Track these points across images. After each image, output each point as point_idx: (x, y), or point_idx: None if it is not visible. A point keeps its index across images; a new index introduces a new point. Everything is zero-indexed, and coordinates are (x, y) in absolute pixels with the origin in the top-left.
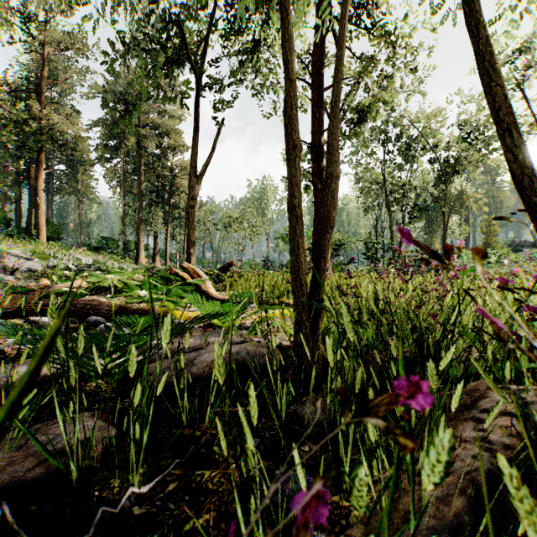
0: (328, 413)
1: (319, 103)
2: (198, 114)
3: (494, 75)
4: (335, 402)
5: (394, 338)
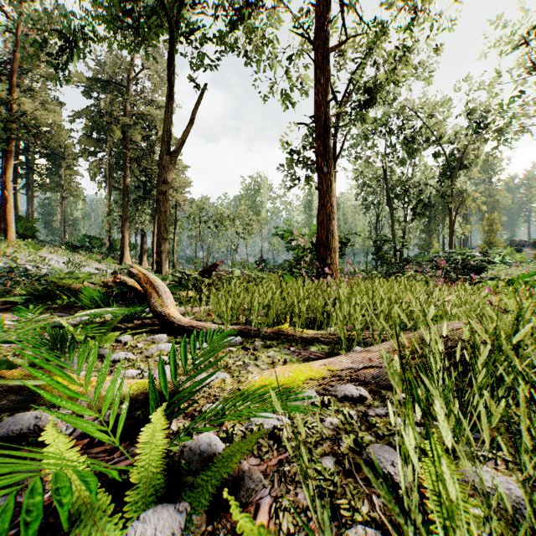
0: None
1: (324, 66)
2: (171, 74)
3: None
4: None
5: None
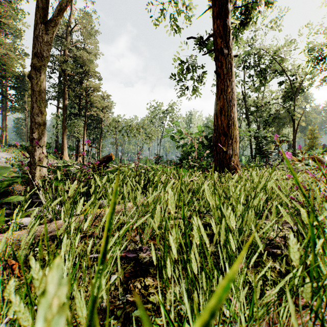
0: None
1: None
2: None
3: None
4: None
5: None
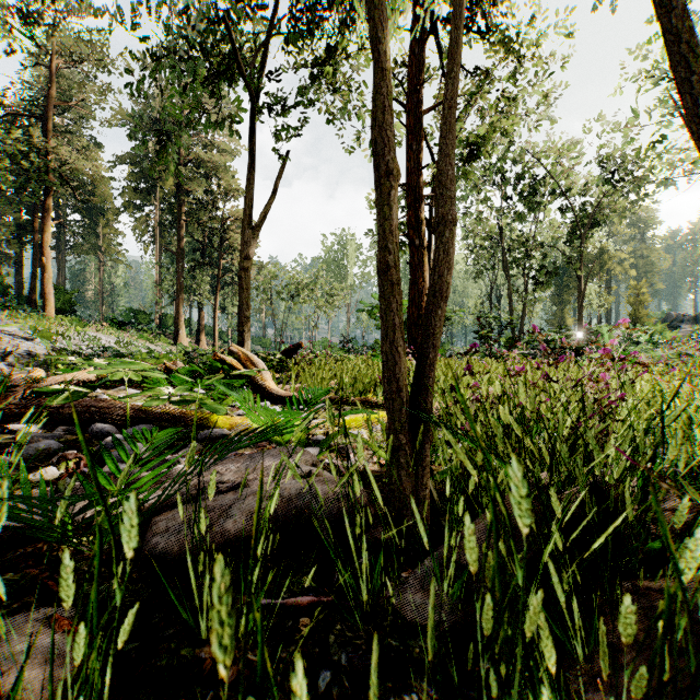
0: (446, 608)
1: (416, 130)
2: (254, 144)
3: (695, 64)
4: (457, 589)
5: (547, 475)
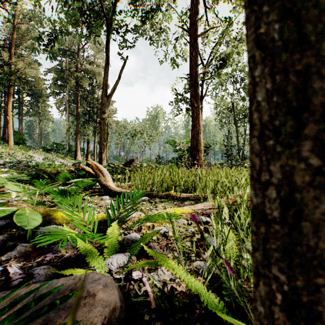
0: None
1: (195, 45)
2: (107, 50)
3: None
4: None
5: None
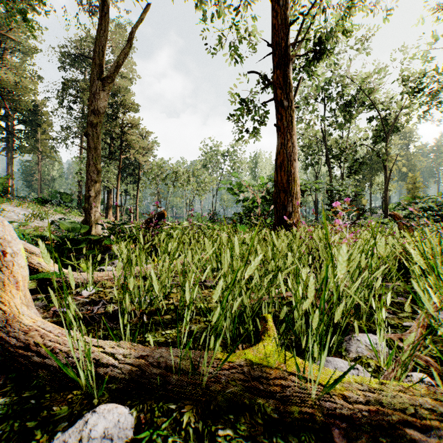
0: None
1: None
2: None
3: None
4: None
5: None
